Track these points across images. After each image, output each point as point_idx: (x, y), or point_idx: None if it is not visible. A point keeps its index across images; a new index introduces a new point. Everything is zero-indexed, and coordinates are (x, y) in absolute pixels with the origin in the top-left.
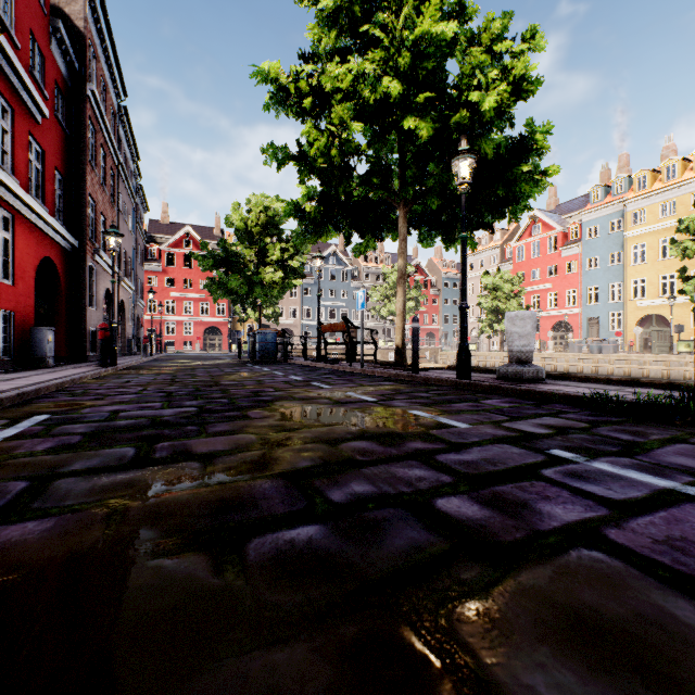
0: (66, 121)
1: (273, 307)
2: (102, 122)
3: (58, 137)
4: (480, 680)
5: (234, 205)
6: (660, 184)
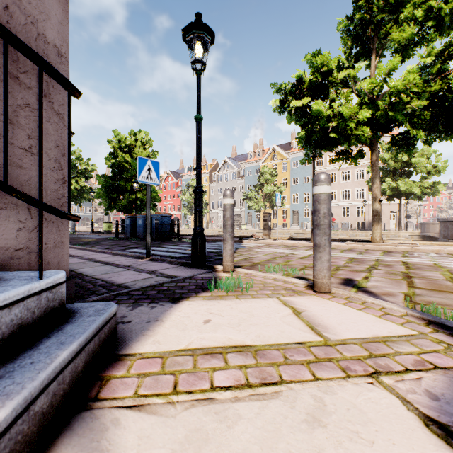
0: None
1: None
2: None
3: None
4: None
5: None
6: None
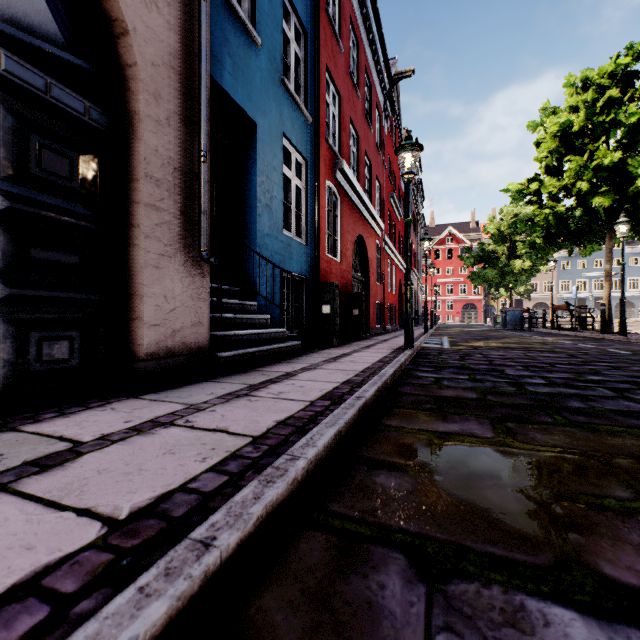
0: (403, 209)
1: (524, 285)
2: (414, 199)
3: (401, 221)
4: (520, 345)
5: (489, 219)
6: None
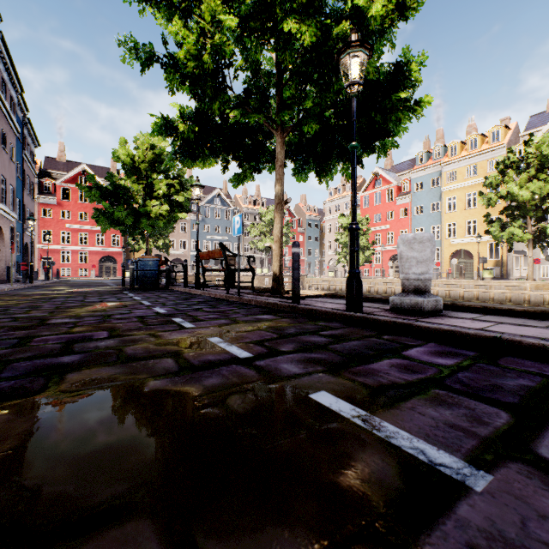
0: None
1: (163, 239)
2: None
3: None
4: None
5: (120, 141)
6: (466, 152)
